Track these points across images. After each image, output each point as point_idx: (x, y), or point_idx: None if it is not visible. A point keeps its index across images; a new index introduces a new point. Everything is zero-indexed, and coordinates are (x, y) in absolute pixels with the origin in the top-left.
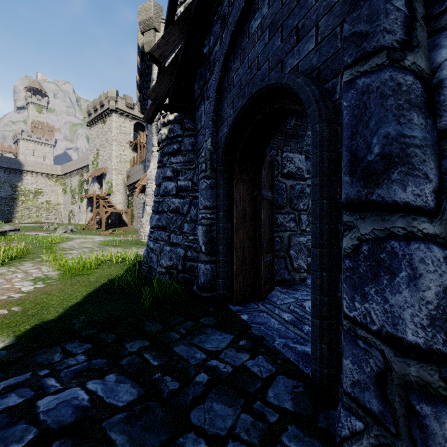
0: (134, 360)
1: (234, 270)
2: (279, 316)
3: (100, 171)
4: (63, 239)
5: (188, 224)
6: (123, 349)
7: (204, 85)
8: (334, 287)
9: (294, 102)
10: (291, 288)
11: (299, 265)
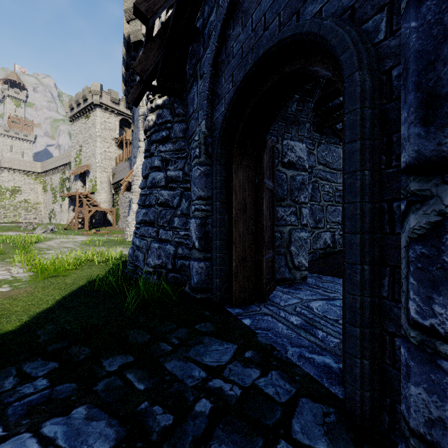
0: (113, 383)
1: (233, 268)
2: (286, 319)
3: (83, 168)
4: (42, 239)
5: (179, 218)
6: (100, 368)
7: (197, 63)
8: (379, 284)
9: (313, 60)
10: (293, 288)
11: (300, 263)
